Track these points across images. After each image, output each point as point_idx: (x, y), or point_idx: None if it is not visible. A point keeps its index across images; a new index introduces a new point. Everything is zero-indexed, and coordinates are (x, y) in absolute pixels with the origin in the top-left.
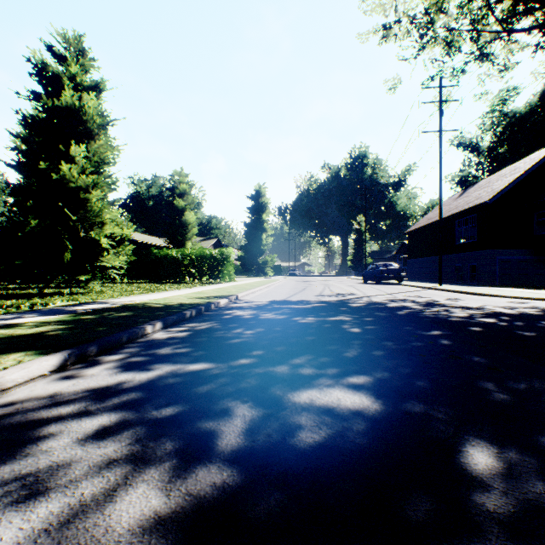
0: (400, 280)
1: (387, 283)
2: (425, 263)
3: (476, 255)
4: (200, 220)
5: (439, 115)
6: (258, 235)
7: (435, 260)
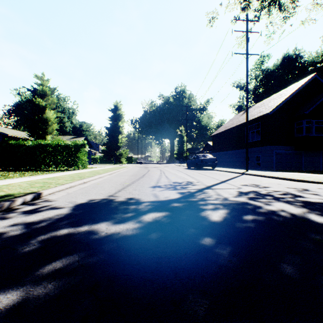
0: (214, 166)
1: (204, 168)
2: (224, 155)
3: (260, 149)
4: (74, 125)
5: (247, 41)
6: (116, 136)
7: (231, 153)
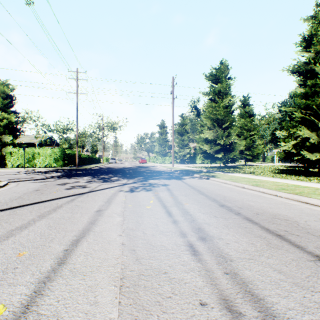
0: None
1: None
2: None
3: None
4: None
5: None
6: None
7: None
